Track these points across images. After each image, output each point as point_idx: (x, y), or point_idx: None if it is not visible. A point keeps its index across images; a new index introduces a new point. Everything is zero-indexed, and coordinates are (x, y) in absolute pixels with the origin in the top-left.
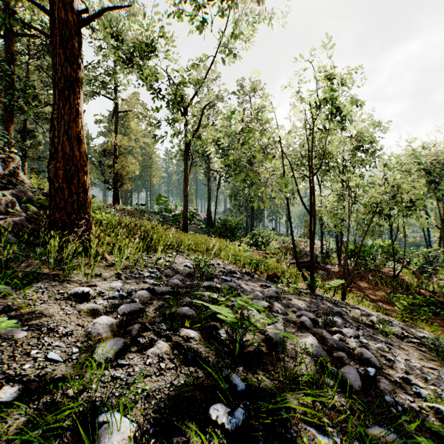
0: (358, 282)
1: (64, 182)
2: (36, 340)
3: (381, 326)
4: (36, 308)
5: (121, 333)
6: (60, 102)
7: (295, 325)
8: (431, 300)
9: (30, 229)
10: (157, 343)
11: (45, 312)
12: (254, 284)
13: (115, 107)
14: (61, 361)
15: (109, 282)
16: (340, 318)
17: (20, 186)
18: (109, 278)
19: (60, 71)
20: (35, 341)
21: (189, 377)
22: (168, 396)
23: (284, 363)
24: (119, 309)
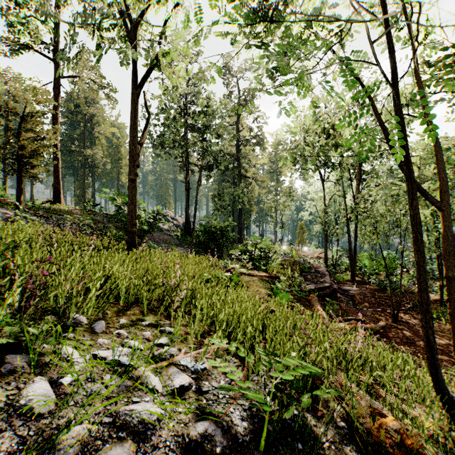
0: (401, 316)
1: None
2: None
3: None
4: None
5: None
6: None
7: None
8: None
9: None
10: None
11: None
12: None
13: (54, 68)
14: None
15: None
16: None
17: None
18: None
19: None
20: None
21: None
22: None
23: None
24: None
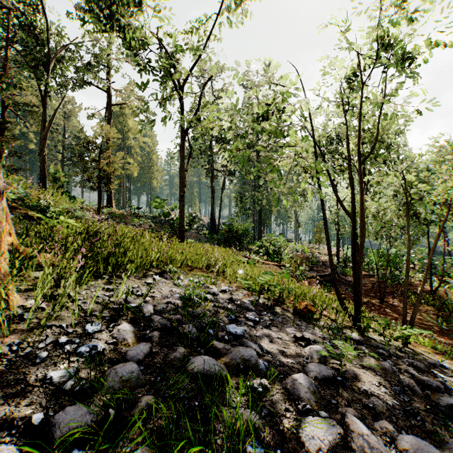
0: (390, 300)
1: None
2: None
3: None
4: None
5: None
6: None
7: None
8: None
9: None
10: None
11: None
12: (281, 334)
13: (108, 99)
14: None
15: None
16: None
17: None
18: None
19: None
20: None
21: None
22: None
23: None
24: None
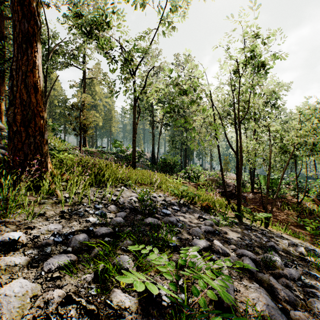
0: (269, 208)
1: (21, 125)
2: None
3: (312, 259)
4: None
5: (35, 307)
6: (18, 55)
7: (238, 269)
8: None
9: None
10: None
11: None
12: (191, 216)
13: (83, 74)
14: None
15: (50, 223)
16: (274, 251)
17: None
18: (52, 217)
19: (18, 27)
20: None
21: None
22: None
23: None
24: (45, 264)
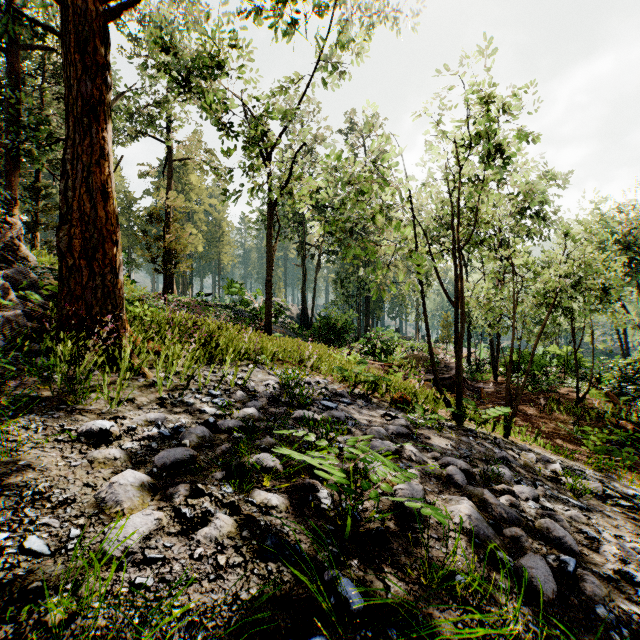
0: (524, 409)
1: (81, 257)
2: (11, 514)
3: (570, 479)
4: (22, 456)
5: (157, 500)
6: (75, 135)
7: (438, 481)
8: (636, 436)
9: (30, 329)
10: (215, 519)
11: (35, 463)
12: (372, 413)
13: (167, 152)
14: (46, 554)
15: (146, 412)
16: (507, 466)
17: (21, 266)
18: (146, 405)
19: (75, 89)
20: (10, 516)
21: (267, 581)
22: (229, 622)
23: (427, 553)
24: (157, 458)
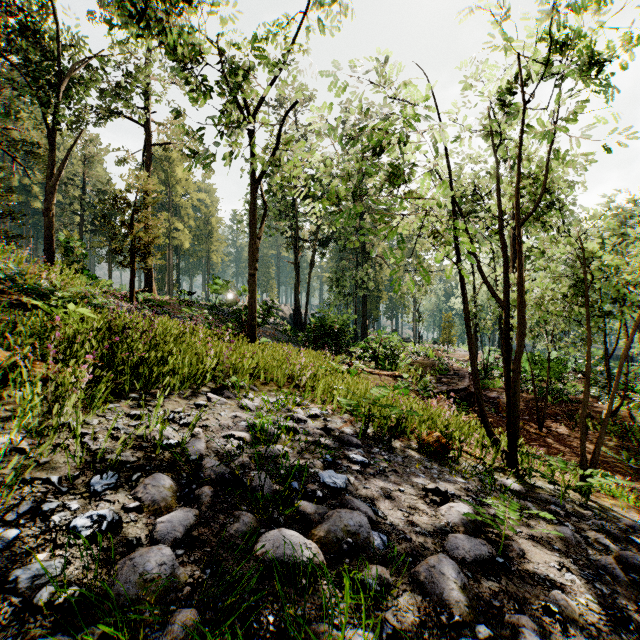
0: (551, 425)
1: None
2: None
3: None
4: None
5: None
6: None
7: None
8: None
9: None
10: None
11: None
12: (404, 484)
13: (146, 136)
14: None
15: None
16: None
17: None
18: None
19: None
20: None
21: None
22: None
23: None
24: None
